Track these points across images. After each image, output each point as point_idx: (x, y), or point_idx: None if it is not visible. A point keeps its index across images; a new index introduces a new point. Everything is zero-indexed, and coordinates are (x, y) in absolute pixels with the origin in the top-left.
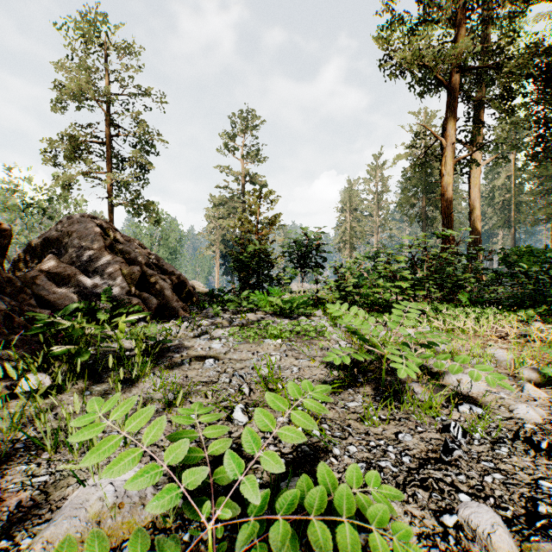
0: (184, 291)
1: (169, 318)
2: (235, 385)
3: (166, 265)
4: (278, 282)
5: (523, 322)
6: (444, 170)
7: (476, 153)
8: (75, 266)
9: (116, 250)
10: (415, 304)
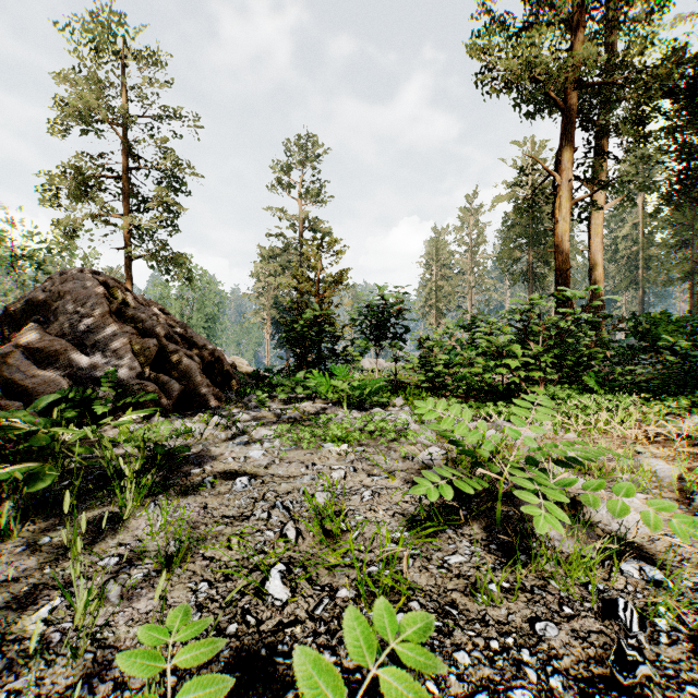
0: (219, 371)
1: (196, 409)
2: (275, 524)
3: (196, 336)
4: (344, 359)
5: (672, 414)
6: (559, 214)
7: (598, 194)
8: (67, 339)
9: (126, 317)
10: (543, 400)
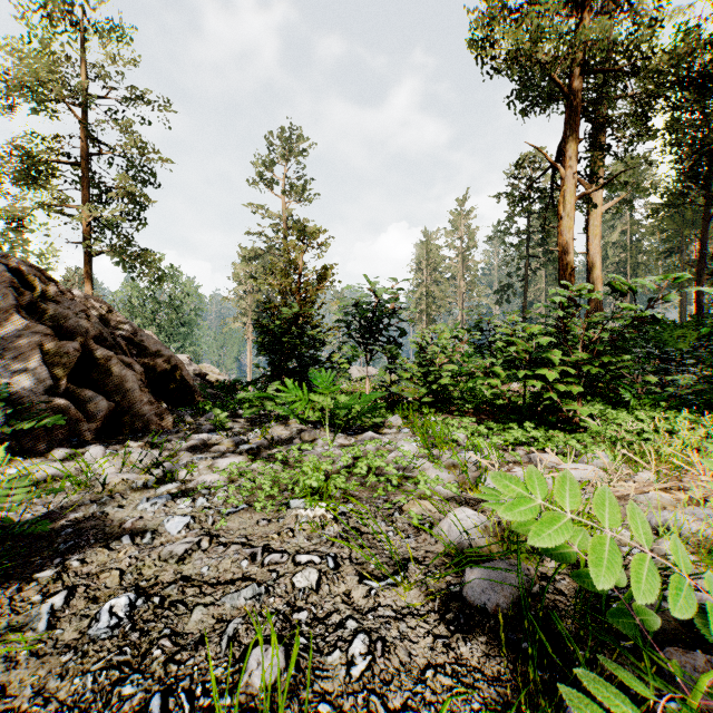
0: (177, 382)
1: (131, 434)
2: None
3: (149, 340)
4: (330, 367)
5: None
6: (563, 210)
7: (597, 194)
8: None
9: (42, 313)
10: None
